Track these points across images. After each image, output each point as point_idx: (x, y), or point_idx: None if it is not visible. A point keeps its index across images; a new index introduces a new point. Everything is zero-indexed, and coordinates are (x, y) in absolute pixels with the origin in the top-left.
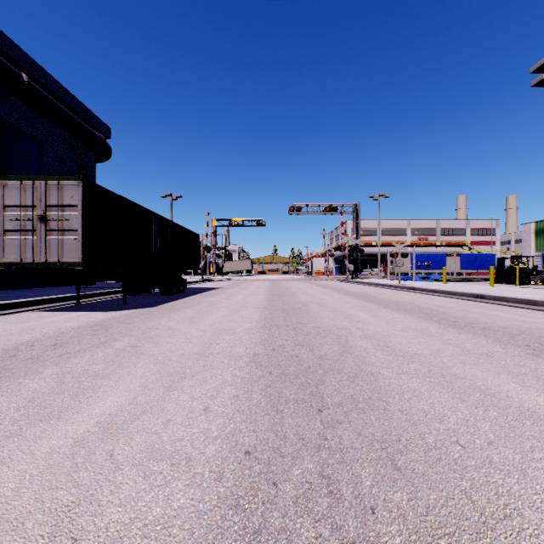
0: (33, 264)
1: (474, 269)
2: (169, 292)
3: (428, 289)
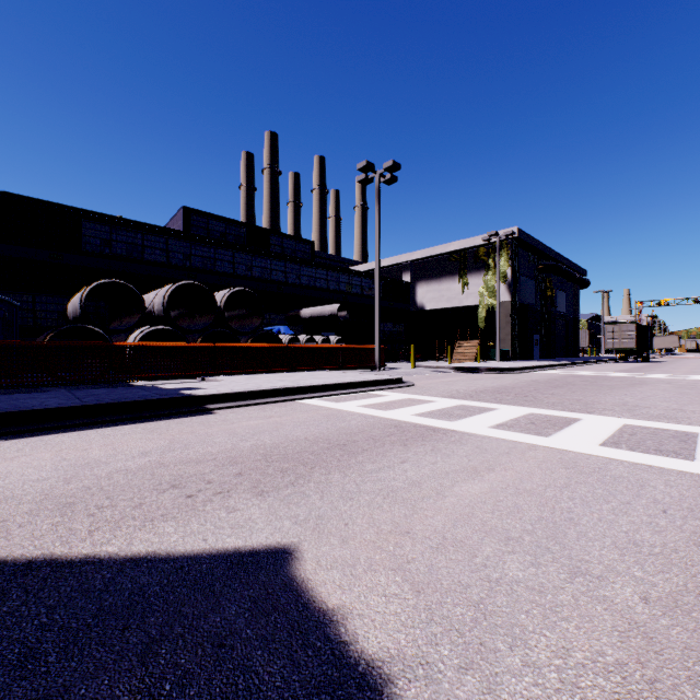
0: (617, 348)
1: None
2: (645, 360)
3: None
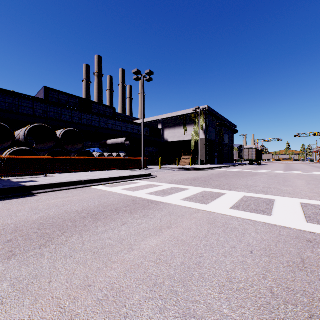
0: (248, 159)
1: None
2: (259, 164)
3: None
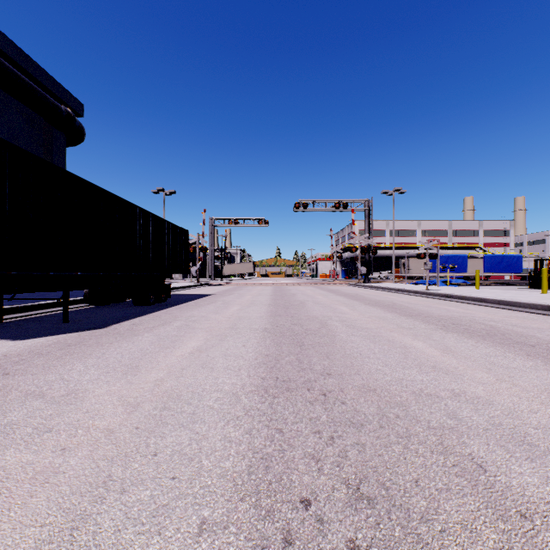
0: None
1: (499, 272)
2: (144, 302)
3: (472, 297)
